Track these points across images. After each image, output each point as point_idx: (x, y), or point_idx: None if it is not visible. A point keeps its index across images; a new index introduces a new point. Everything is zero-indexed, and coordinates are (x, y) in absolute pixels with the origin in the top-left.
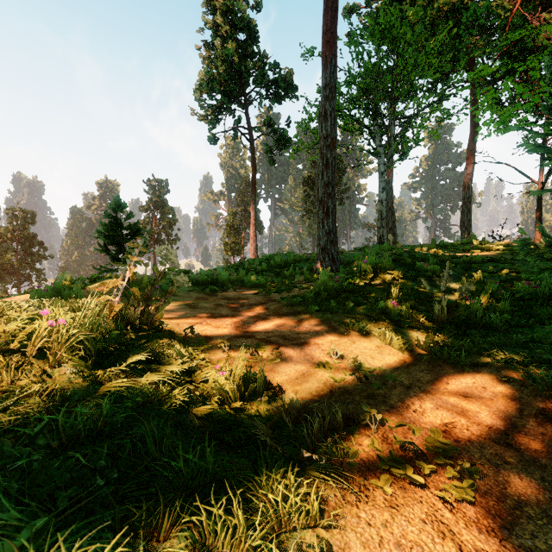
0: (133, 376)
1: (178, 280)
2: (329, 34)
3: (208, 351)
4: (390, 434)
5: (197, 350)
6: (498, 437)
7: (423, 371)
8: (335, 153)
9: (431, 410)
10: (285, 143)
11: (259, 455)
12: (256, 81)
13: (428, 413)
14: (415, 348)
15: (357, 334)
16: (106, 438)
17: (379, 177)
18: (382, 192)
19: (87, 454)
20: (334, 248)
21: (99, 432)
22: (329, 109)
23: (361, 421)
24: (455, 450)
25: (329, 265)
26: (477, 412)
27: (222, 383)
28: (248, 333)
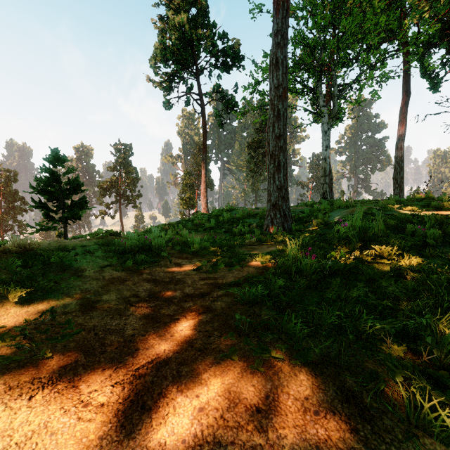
0: None
1: None
2: None
3: None
4: None
5: None
6: None
7: None
8: (286, 104)
9: None
10: (232, 107)
11: None
12: (206, 48)
13: None
14: None
15: (439, 446)
16: None
17: (323, 135)
18: (325, 150)
19: None
20: (285, 205)
21: None
22: (281, 57)
23: None
24: None
25: (281, 222)
26: None
27: None
28: (149, 446)
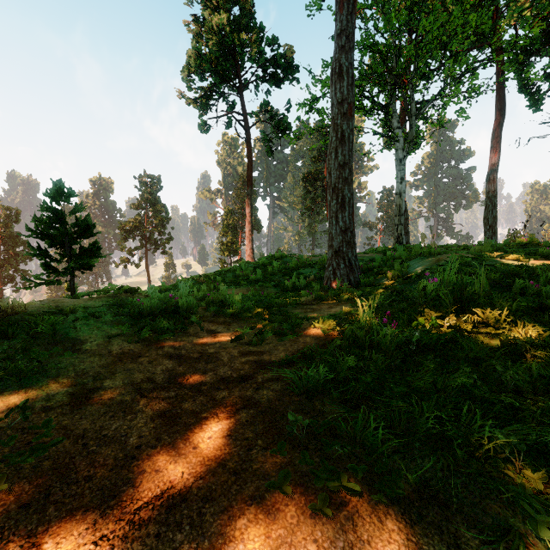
0: None
1: None
2: None
3: None
4: None
5: None
6: None
7: None
8: (352, 123)
9: None
10: (284, 130)
11: None
12: (251, 56)
13: None
14: None
15: None
16: None
17: (397, 165)
18: (400, 183)
19: None
20: (351, 251)
21: None
22: (346, 64)
23: None
24: None
25: (346, 273)
26: None
27: None
28: None
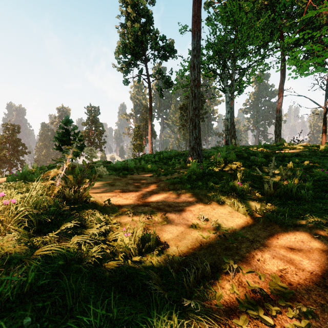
0: (64, 238)
1: (99, 170)
2: (196, 17)
3: (119, 216)
4: (243, 279)
5: (112, 215)
6: (318, 281)
7: (260, 229)
8: (199, 89)
9: (269, 259)
10: (169, 84)
11: (151, 299)
12: (152, 47)
13: (267, 262)
14: (254, 213)
15: (216, 203)
16: (34, 295)
17: (226, 104)
18: (228, 114)
19: (16, 312)
20: (199, 148)
21: (29, 290)
22: (196, 63)
23: (223, 269)
24: (291, 293)
25: (196, 158)
26: (300, 261)
27: (127, 242)
28: (146, 203)
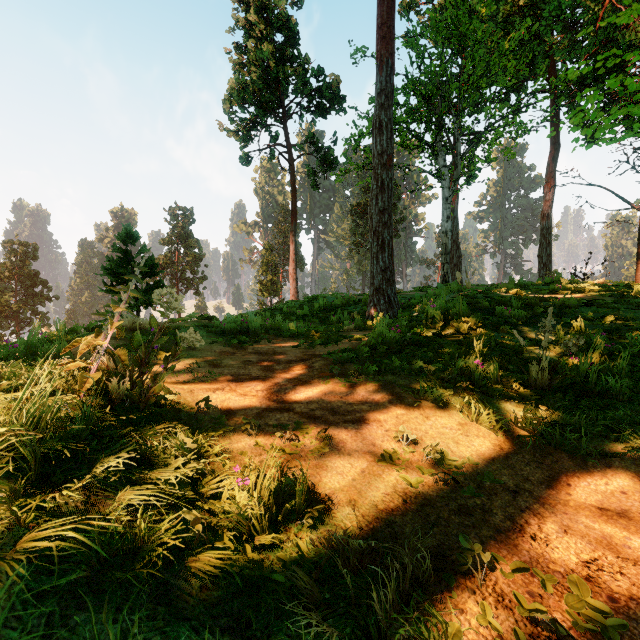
0: (100, 495)
1: (186, 336)
2: (385, 28)
3: (228, 434)
4: (505, 586)
5: (213, 434)
6: None
7: (529, 463)
8: (391, 173)
9: (557, 535)
10: (330, 164)
11: None
12: (296, 90)
13: (554, 542)
14: (511, 427)
15: (431, 405)
16: None
17: (443, 203)
18: (447, 222)
19: None
20: (390, 289)
21: None
22: (385, 120)
23: (459, 564)
24: (621, 626)
25: (385, 309)
26: (626, 538)
27: (243, 500)
28: (285, 404)
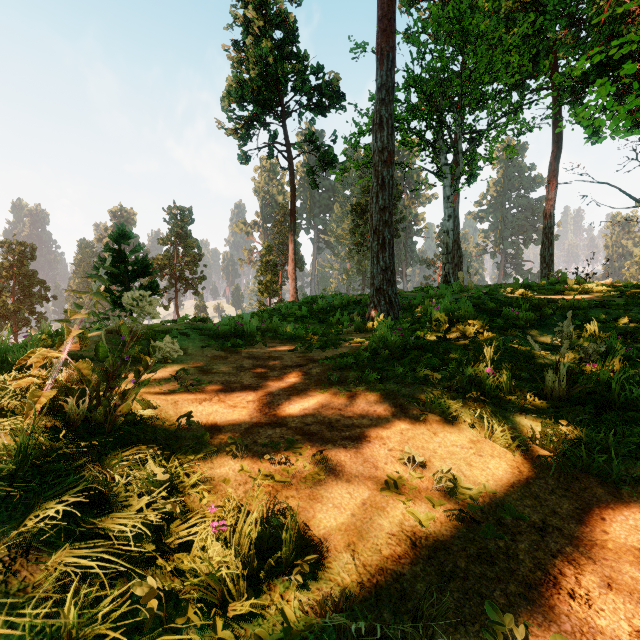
0: (30, 555)
1: (161, 346)
2: (386, 20)
3: (210, 456)
4: None
5: (192, 457)
6: None
7: (554, 491)
8: (392, 170)
9: (600, 590)
10: (330, 162)
11: None
12: (295, 87)
13: (597, 601)
14: (529, 445)
15: (438, 418)
16: None
17: (445, 202)
18: (448, 221)
19: None
20: (391, 289)
21: None
22: (386, 116)
23: None
24: None
25: (386, 310)
26: None
27: (215, 554)
28: (278, 417)
